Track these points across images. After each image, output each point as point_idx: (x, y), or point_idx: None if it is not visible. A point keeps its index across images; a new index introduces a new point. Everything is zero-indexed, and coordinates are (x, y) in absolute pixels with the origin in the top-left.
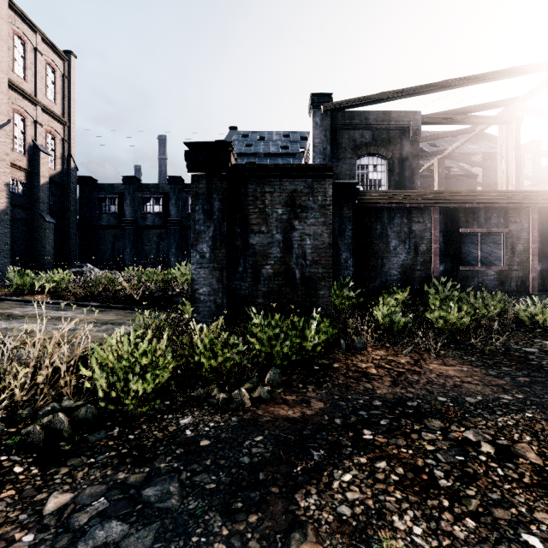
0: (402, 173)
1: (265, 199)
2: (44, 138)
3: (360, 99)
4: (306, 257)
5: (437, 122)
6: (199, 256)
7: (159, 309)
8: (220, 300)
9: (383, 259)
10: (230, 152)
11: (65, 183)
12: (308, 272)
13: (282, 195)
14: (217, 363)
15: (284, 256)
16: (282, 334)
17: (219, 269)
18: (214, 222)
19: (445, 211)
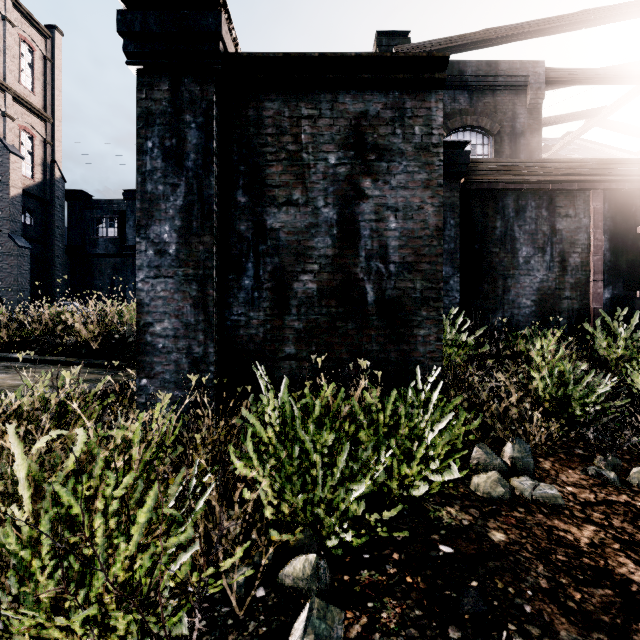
0: (516, 156)
1: (299, 131)
2: (18, 136)
3: (452, 40)
4: (387, 256)
5: (569, 78)
6: (152, 251)
7: (127, 365)
8: (200, 349)
9: (506, 278)
10: (221, 14)
11: (47, 198)
12: (393, 289)
13: (336, 124)
14: (65, 621)
15: (341, 254)
16: (343, 452)
17: (198, 279)
18: (187, 175)
19: (613, 196)
